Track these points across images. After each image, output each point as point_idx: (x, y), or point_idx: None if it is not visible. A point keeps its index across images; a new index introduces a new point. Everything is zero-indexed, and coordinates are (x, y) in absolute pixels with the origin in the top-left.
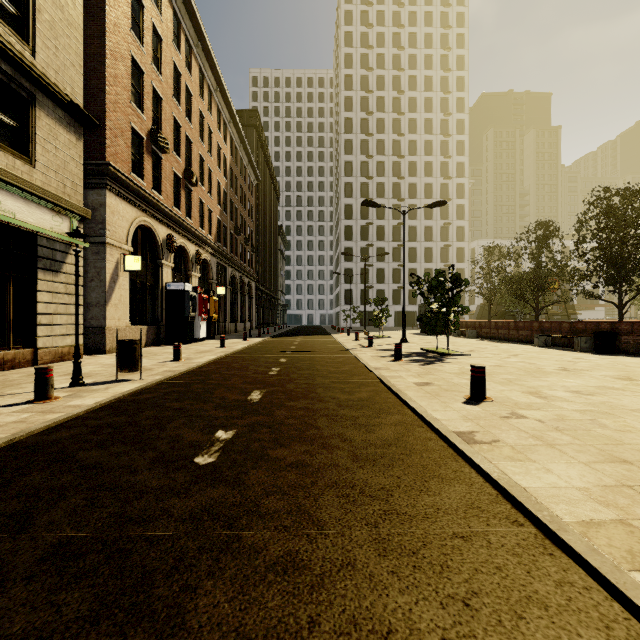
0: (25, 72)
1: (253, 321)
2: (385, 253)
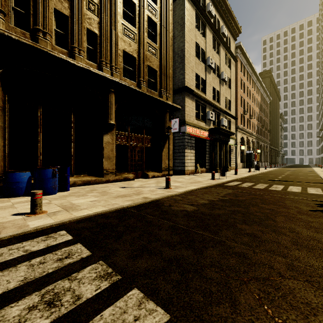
0: (231, 117)
1: (268, 162)
2: None
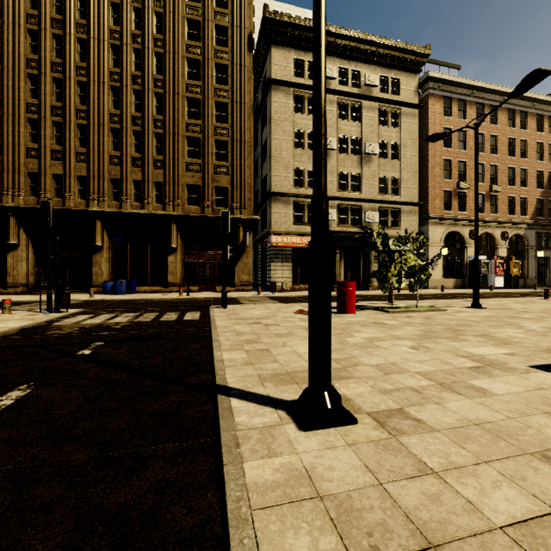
0: (397, 204)
1: None
2: None
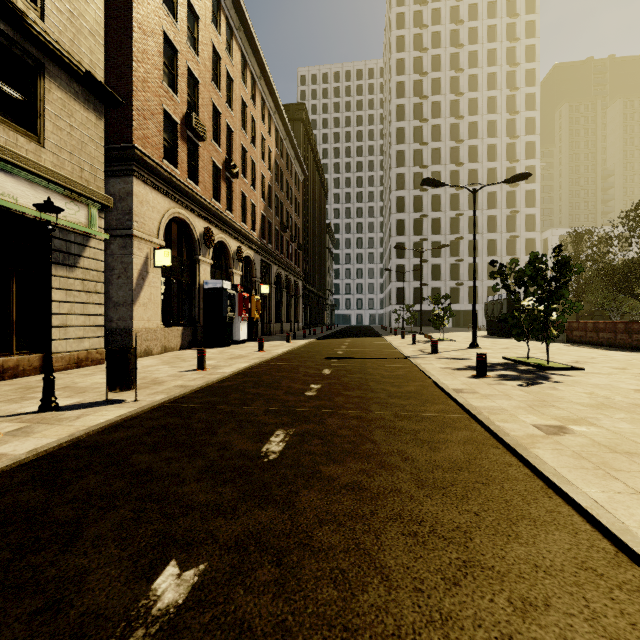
0: (29, 34)
1: (300, 321)
2: (444, 245)
